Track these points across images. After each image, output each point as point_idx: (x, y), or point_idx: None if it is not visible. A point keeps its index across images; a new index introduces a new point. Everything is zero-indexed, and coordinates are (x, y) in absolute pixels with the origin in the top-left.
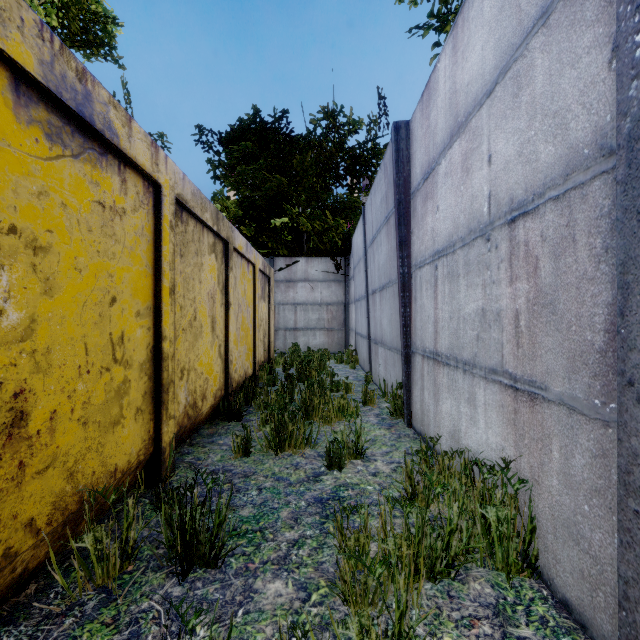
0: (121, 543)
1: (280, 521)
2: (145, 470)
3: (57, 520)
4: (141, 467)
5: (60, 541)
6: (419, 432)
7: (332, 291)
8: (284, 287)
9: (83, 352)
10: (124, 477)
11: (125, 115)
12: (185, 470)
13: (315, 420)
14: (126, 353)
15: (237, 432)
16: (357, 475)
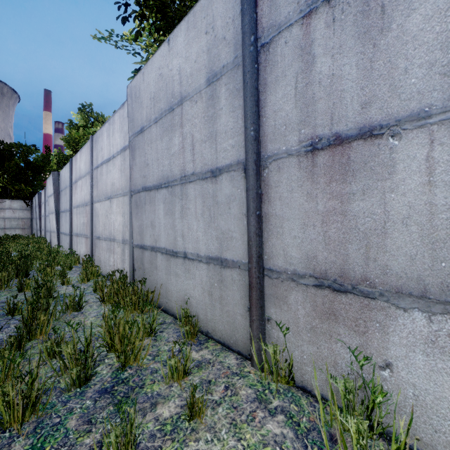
0: None
1: None
2: None
3: None
4: None
5: None
6: None
7: (25, 213)
8: None
9: None
10: None
11: None
12: None
13: None
14: None
15: None
16: None
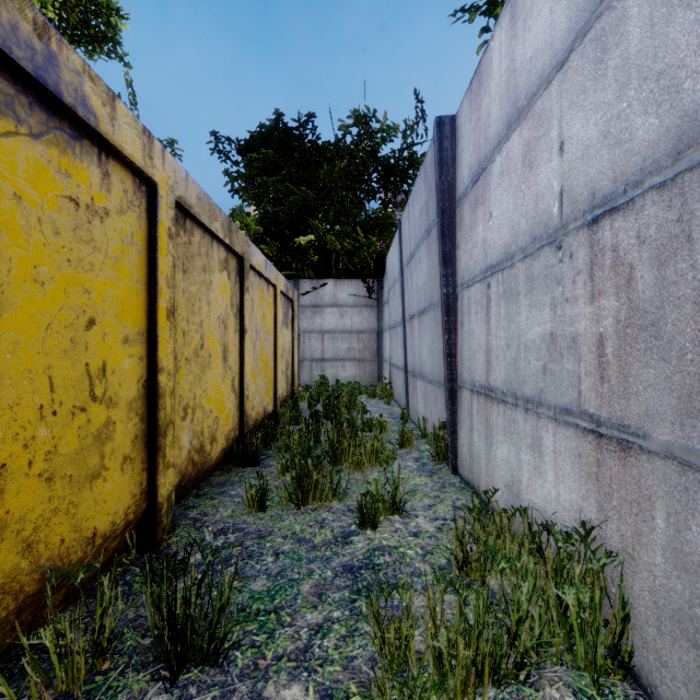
0: (93, 635)
1: (300, 598)
2: (137, 531)
3: (7, 607)
4: (131, 528)
5: (5, 639)
6: (467, 480)
7: (364, 317)
8: (310, 313)
9: (47, 388)
10: (107, 542)
11: (106, 91)
12: (188, 529)
13: (344, 465)
14: (109, 388)
15: (253, 480)
16: (395, 535)
